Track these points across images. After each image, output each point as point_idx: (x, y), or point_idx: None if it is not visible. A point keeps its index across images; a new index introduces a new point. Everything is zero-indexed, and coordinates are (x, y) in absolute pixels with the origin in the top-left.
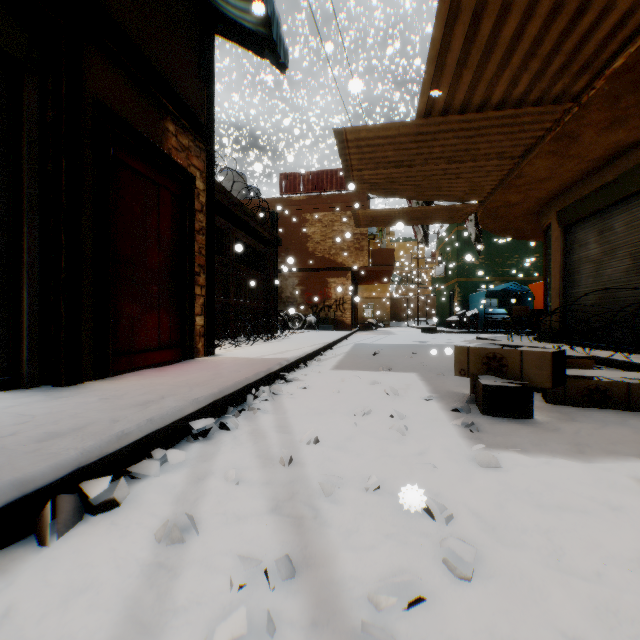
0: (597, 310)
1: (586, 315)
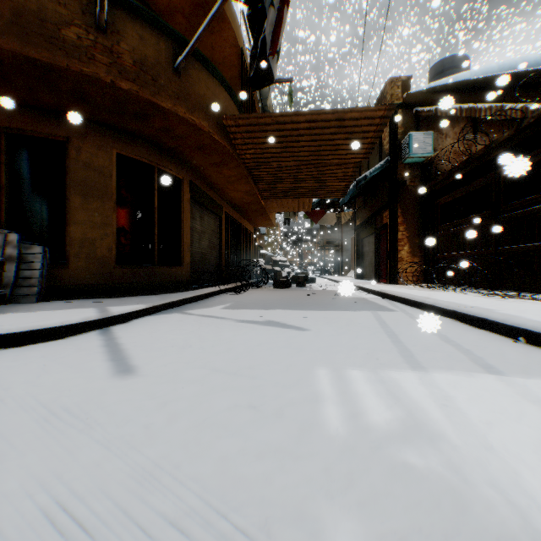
0: (200, 264)
1: (196, 267)
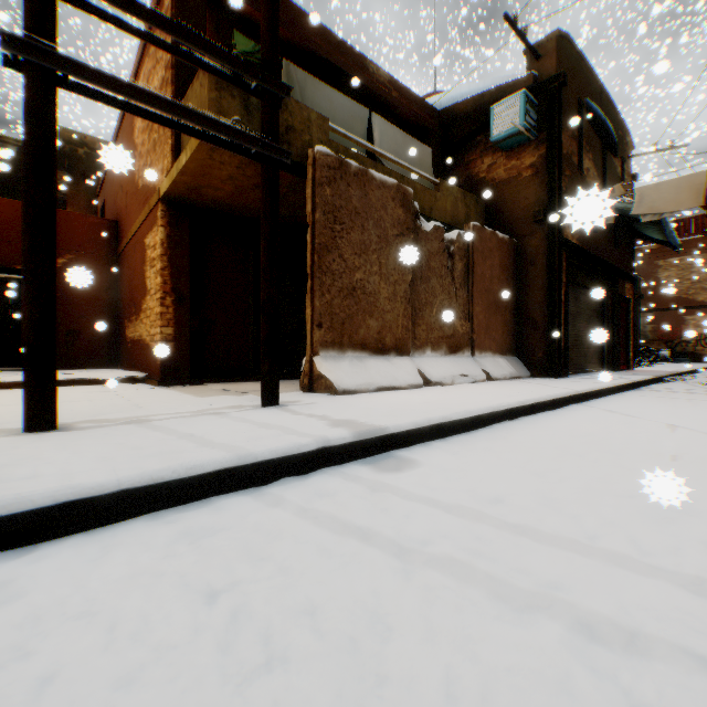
0: None
1: None
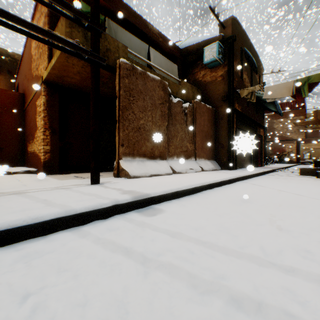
0: None
1: None
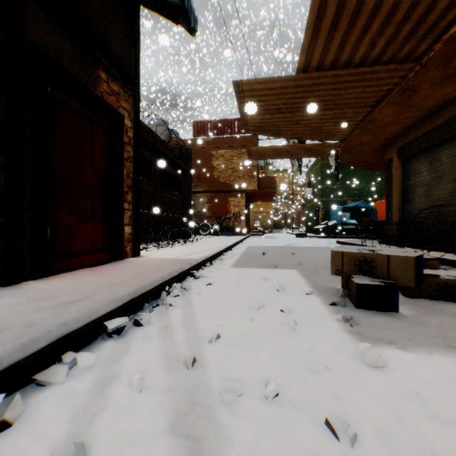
0: (428, 221)
1: (419, 225)
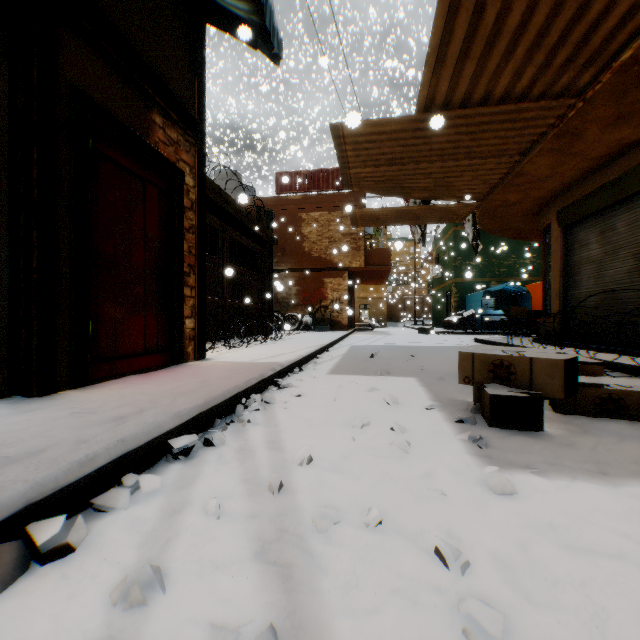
0: (599, 312)
1: (587, 317)
